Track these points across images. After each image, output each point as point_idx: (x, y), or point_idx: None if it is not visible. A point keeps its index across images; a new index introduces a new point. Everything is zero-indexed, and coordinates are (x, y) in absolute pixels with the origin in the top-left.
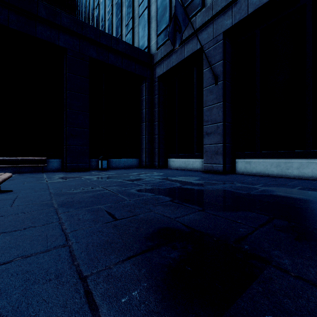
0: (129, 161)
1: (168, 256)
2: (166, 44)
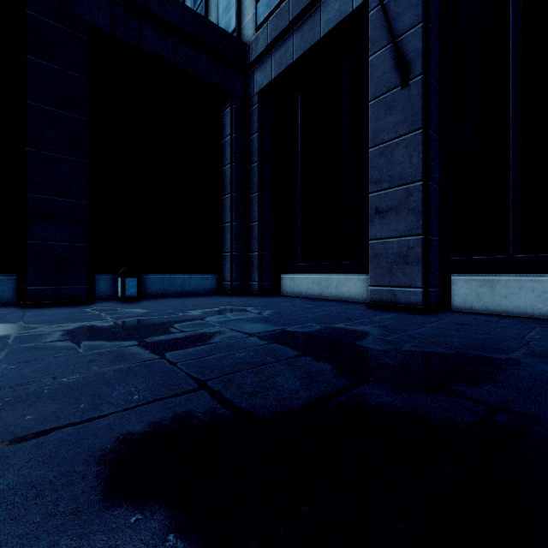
0: (194, 279)
1: None
2: (278, 13)
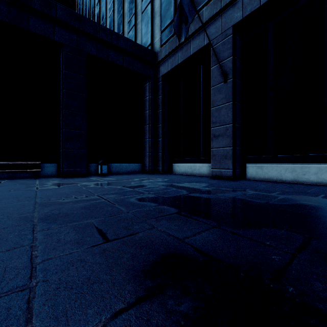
0: (131, 166)
1: (176, 310)
2: (171, 41)
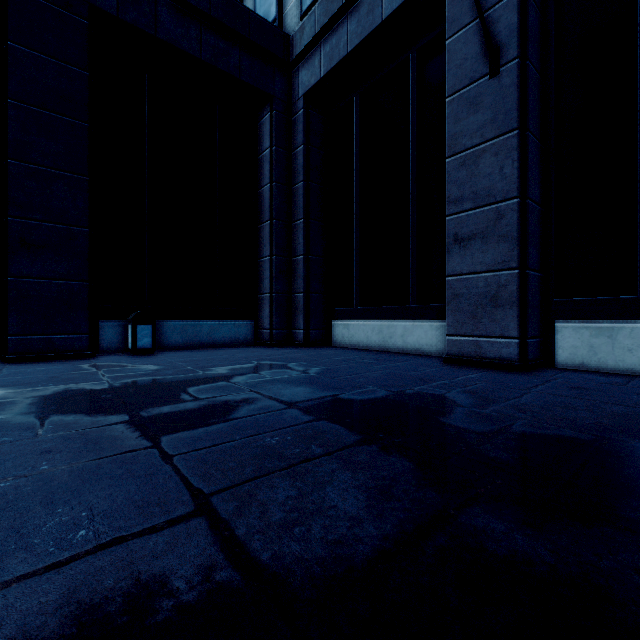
0: (225, 326)
1: None
2: None
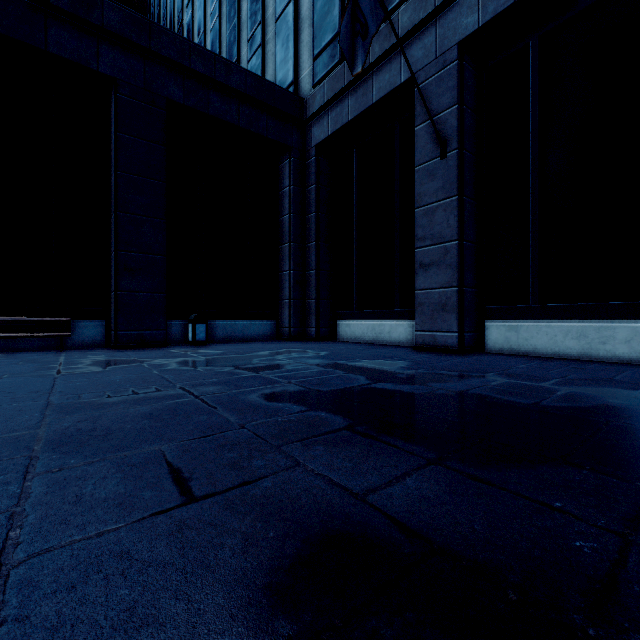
0: (254, 325)
1: None
2: (334, 75)
